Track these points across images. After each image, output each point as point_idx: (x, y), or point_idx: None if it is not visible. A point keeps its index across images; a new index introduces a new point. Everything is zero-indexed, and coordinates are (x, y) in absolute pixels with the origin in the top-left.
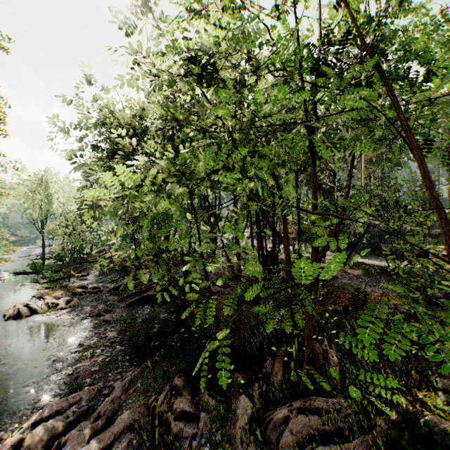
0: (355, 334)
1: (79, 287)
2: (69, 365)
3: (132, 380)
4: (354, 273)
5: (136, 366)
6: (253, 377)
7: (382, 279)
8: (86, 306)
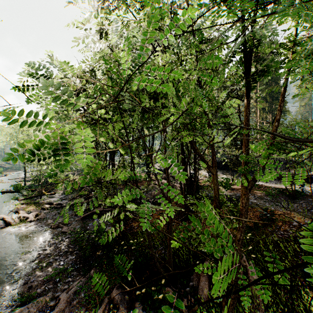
0: (267, 249)
1: (47, 204)
2: (26, 274)
3: (77, 290)
4: (257, 194)
5: (82, 276)
6: (182, 290)
7: (283, 199)
8: (50, 219)
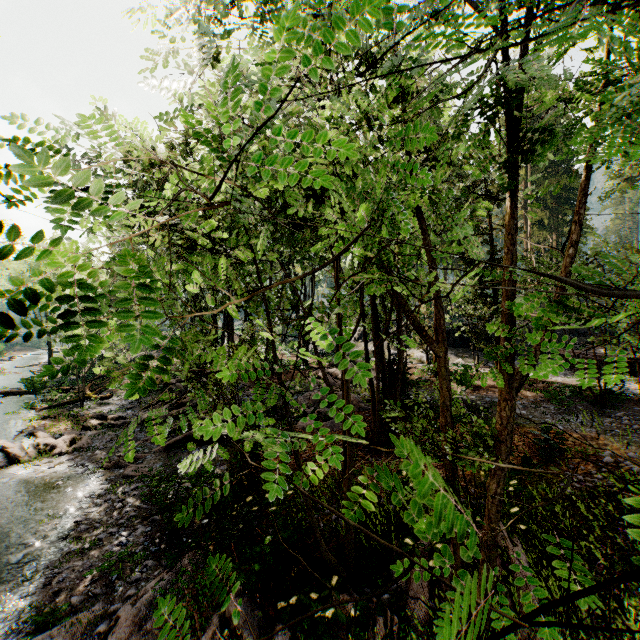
0: (551, 512)
1: (95, 417)
2: (48, 565)
3: (154, 598)
4: (528, 398)
5: (166, 568)
6: (373, 600)
7: (581, 409)
8: (101, 449)
